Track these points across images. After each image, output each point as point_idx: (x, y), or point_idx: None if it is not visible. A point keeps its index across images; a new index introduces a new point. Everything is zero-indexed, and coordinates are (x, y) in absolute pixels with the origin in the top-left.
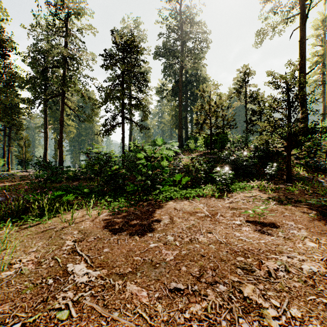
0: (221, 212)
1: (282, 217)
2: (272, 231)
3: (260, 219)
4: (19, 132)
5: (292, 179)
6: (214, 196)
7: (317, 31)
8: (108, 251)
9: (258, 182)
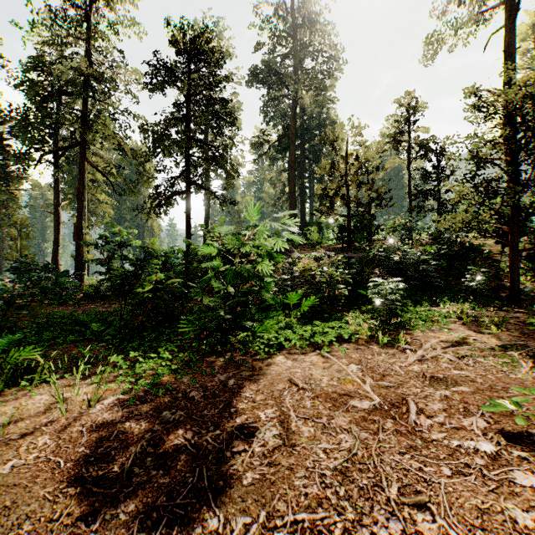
0: (412, 394)
1: None
2: None
3: (534, 427)
4: None
5: (519, 299)
6: (375, 341)
7: (524, 43)
8: None
9: (456, 306)
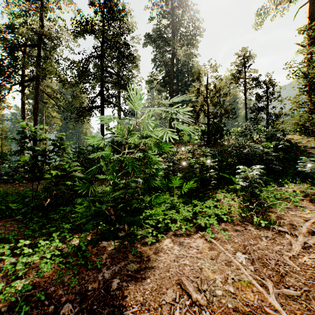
0: None
1: None
2: None
3: None
4: None
5: None
6: (248, 221)
7: None
8: None
9: (298, 186)
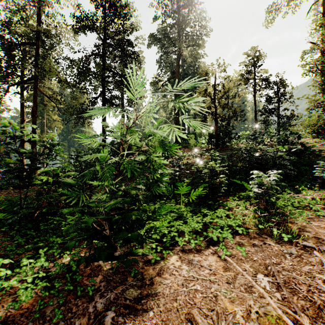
0: None
1: None
2: None
3: None
4: None
5: None
6: (266, 234)
7: None
8: None
9: (316, 193)
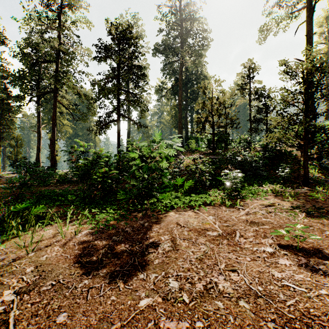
0: (239, 229)
1: (325, 239)
2: (326, 267)
3: (296, 243)
4: (6, 130)
5: (309, 183)
6: (224, 205)
7: (321, 28)
8: (64, 322)
9: (272, 186)
